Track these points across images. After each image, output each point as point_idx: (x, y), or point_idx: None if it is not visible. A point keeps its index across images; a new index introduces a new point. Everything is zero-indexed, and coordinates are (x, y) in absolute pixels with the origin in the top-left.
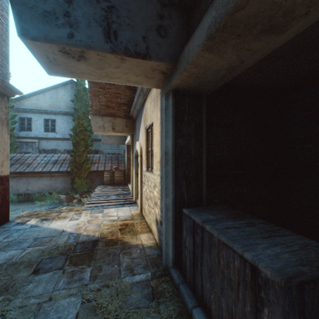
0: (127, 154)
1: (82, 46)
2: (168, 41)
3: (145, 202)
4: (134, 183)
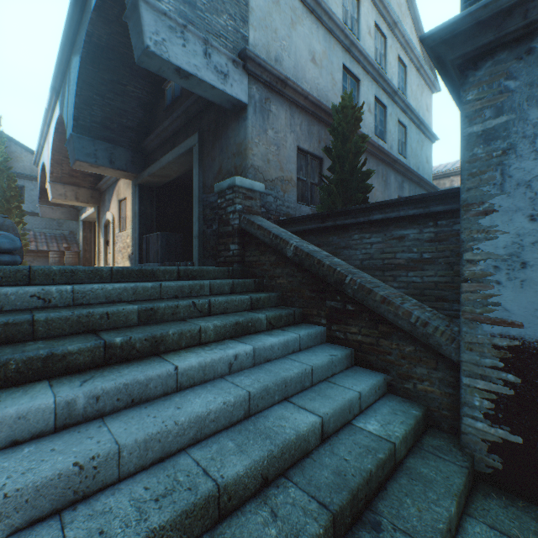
0: (84, 232)
1: (101, 166)
2: (136, 167)
3: (119, 255)
4: (104, 251)
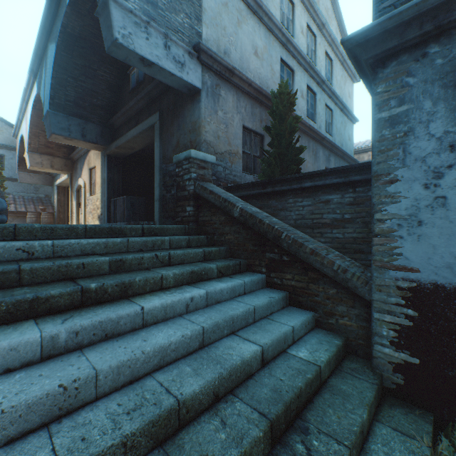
0: (58, 196)
1: (74, 138)
2: (105, 140)
3: (90, 216)
4: (76, 212)
